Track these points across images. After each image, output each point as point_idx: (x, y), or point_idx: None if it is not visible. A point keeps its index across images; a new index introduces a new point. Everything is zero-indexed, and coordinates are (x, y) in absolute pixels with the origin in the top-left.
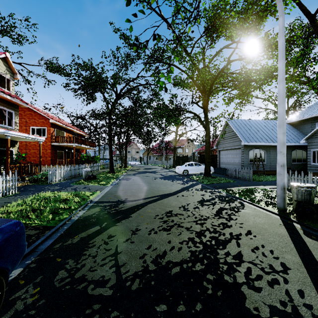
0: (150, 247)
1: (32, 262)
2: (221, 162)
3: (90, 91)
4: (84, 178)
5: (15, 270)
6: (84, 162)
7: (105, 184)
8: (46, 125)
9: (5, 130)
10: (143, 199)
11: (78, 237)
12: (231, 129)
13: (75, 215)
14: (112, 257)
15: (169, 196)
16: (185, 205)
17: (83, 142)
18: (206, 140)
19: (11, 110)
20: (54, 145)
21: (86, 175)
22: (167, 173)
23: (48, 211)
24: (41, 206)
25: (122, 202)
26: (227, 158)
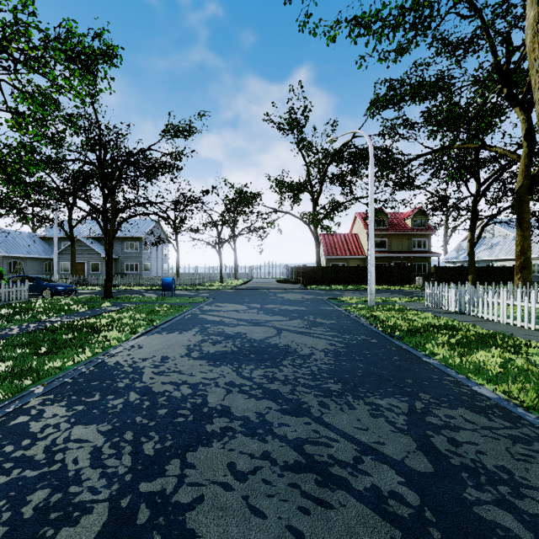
0: None
1: None
2: None
3: None
4: None
5: None
6: None
7: None
8: None
9: None
10: None
11: None
12: None
13: None
14: None
15: None
16: None
17: None
18: None
19: None
20: None
21: None
22: None
23: None
24: None
25: None
26: None
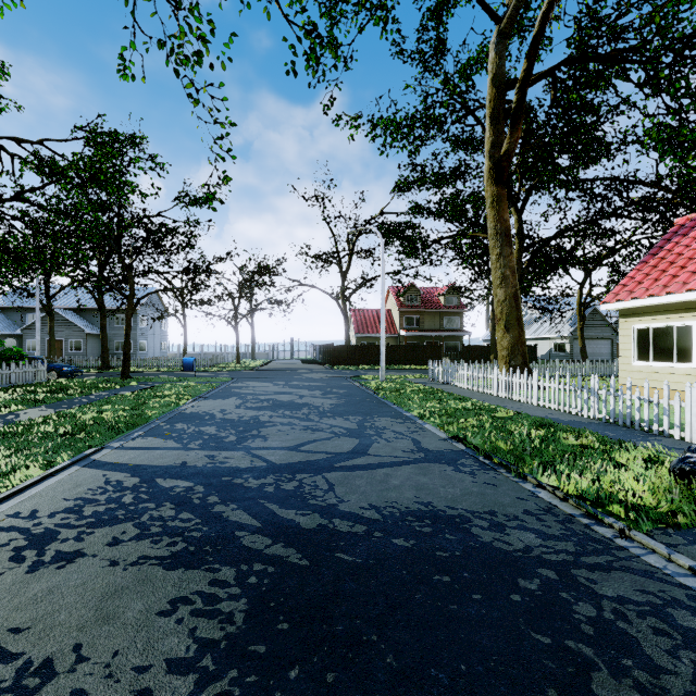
0: None
1: None
2: None
3: None
4: None
5: None
6: None
7: None
8: None
9: None
10: None
11: None
12: None
13: None
14: None
15: None
16: None
17: None
18: None
19: None
20: None
21: None
22: None
23: None
24: None
25: None
26: None
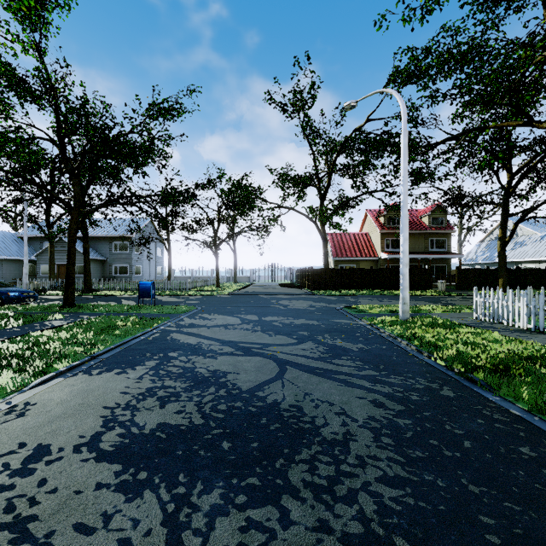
0: None
1: None
2: None
3: None
4: None
5: None
6: None
7: None
8: None
9: None
10: None
11: None
12: None
13: None
14: None
15: None
16: None
17: None
18: None
19: None
20: None
21: None
22: None
23: None
24: None
25: None
26: None
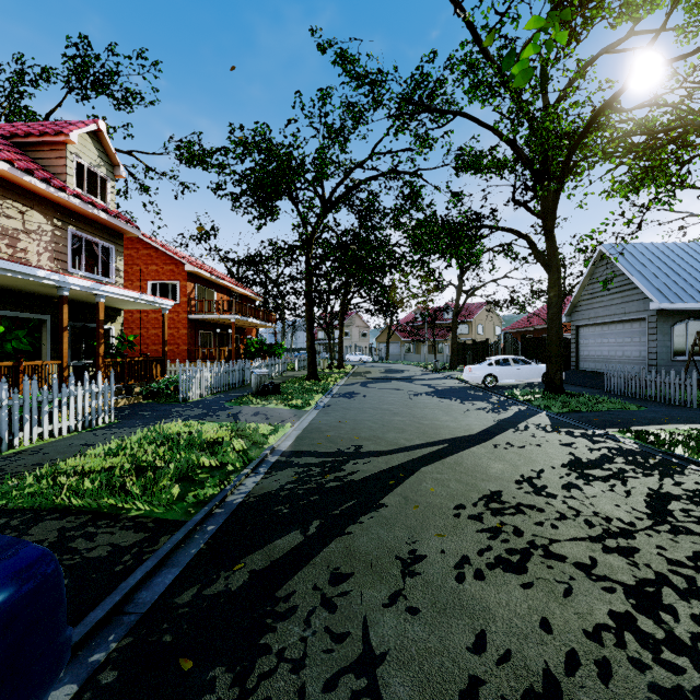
0: (484, 642)
1: (108, 661)
2: (582, 356)
3: (266, 196)
4: (254, 391)
5: (52, 692)
6: (254, 356)
7: (300, 406)
8: (178, 278)
9: (94, 283)
10: (404, 450)
11: (243, 569)
12: (616, 270)
13: (235, 489)
14: (359, 679)
15: (471, 444)
16: (532, 475)
17: (252, 312)
18: (550, 298)
19: (108, 242)
20: (194, 320)
21: (259, 383)
22: (442, 383)
23: (172, 475)
24: (158, 460)
25: (352, 458)
26: (603, 345)
